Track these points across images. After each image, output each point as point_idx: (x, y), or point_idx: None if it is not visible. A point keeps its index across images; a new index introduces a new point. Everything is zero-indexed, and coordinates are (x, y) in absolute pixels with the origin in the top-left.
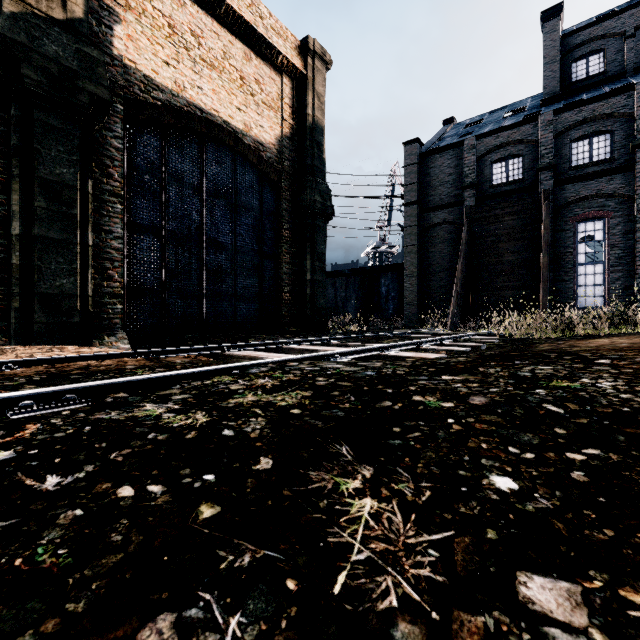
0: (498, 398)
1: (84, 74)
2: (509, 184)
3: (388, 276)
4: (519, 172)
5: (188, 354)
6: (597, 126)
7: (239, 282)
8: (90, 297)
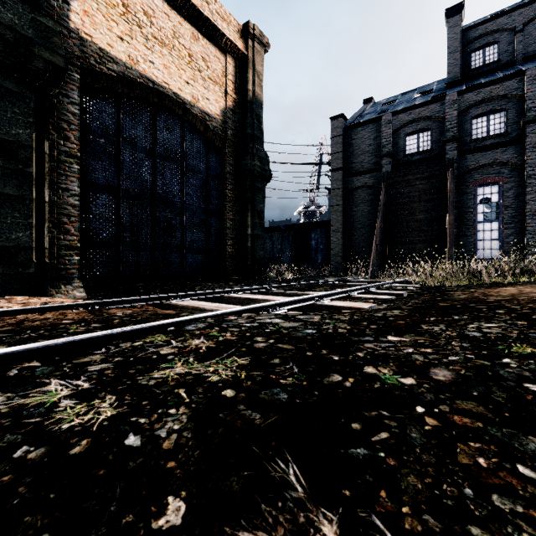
0: (465, 372)
1: (40, 42)
2: (420, 154)
3: (317, 231)
4: (428, 143)
5: (133, 304)
6: (493, 105)
7: (187, 236)
8: (46, 249)
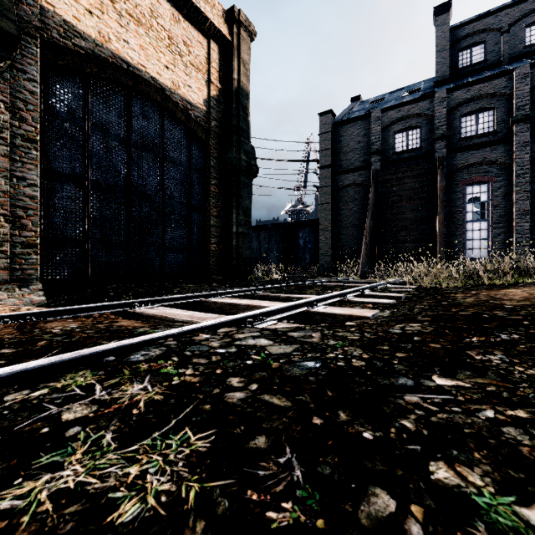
0: None
1: None
2: (409, 152)
3: (305, 230)
4: (417, 141)
5: (86, 314)
6: (482, 103)
7: (167, 233)
8: None
